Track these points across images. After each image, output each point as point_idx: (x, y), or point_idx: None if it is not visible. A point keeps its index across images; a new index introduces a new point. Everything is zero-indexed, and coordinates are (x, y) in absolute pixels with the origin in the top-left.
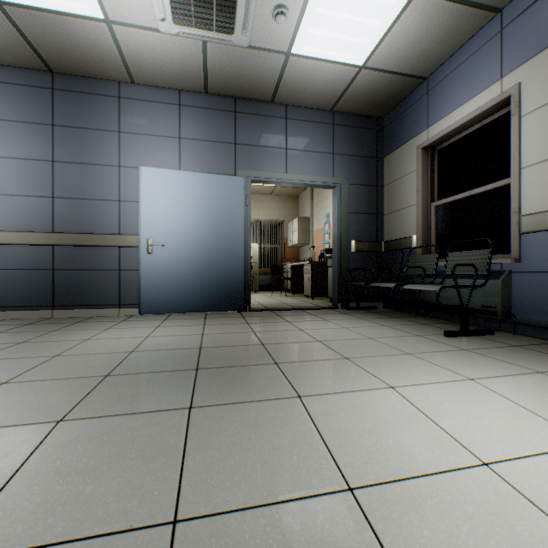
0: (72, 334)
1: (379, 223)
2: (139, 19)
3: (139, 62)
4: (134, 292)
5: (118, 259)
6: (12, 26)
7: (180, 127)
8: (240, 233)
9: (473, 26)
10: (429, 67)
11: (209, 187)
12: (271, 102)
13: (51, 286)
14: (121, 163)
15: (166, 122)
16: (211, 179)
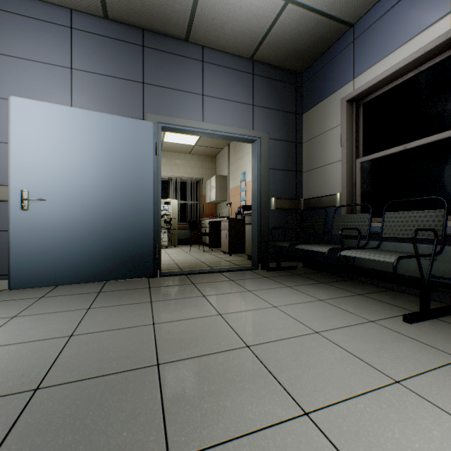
0: None
1: (298, 181)
2: None
3: None
4: (6, 259)
5: None
6: None
7: (71, 54)
8: (148, 186)
9: None
10: (358, 9)
11: (109, 131)
12: (186, 40)
13: None
14: None
15: (52, 46)
16: (112, 120)
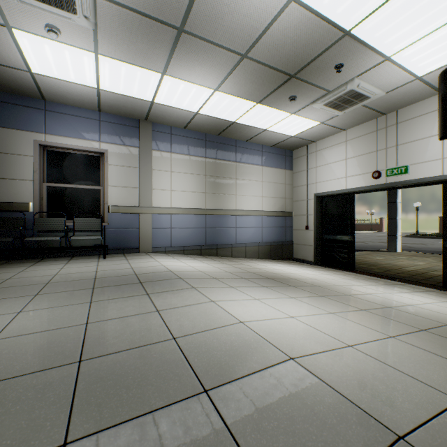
0: None
1: None
2: None
3: None
4: None
5: None
6: None
7: None
8: None
9: (90, 107)
10: (56, 100)
11: None
12: None
13: None
14: None
15: None
16: None
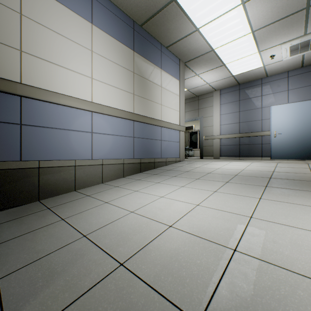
0: (254, 160)
1: None
2: (275, 61)
3: (271, 70)
4: (267, 151)
5: (261, 140)
6: (233, 79)
7: (287, 86)
8: None
9: None
10: None
11: (303, 107)
12: None
13: (238, 150)
14: (262, 107)
15: (281, 86)
16: (305, 103)
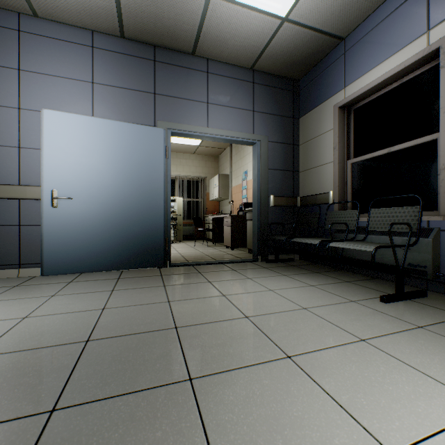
0: None
1: (295, 180)
2: None
3: None
4: (38, 250)
5: (17, 213)
6: None
7: (93, 70)
8: (159, 186)
9: None
10: (348, 25)
11: (125, 137)
12: (193, 54)
13: None
14: (21, 105)
15: (76, 63)
16: (128, 128)
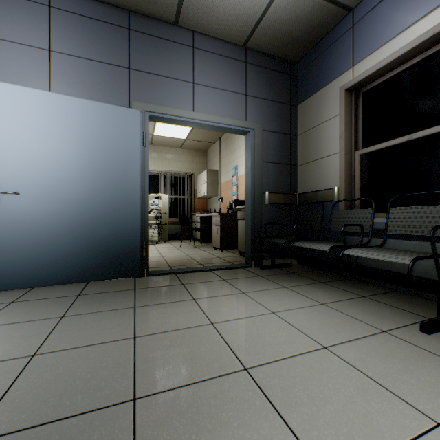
0: None
1: (293, 174)
2: None
3: None
4: None
5: None
6: None
7: (50, 35)
8: (134, 179)
9: None
10: None
11: (91, 118)
12: (175, 24)
13: None
14: None
15: (28, 25)
16: (94, 108)
